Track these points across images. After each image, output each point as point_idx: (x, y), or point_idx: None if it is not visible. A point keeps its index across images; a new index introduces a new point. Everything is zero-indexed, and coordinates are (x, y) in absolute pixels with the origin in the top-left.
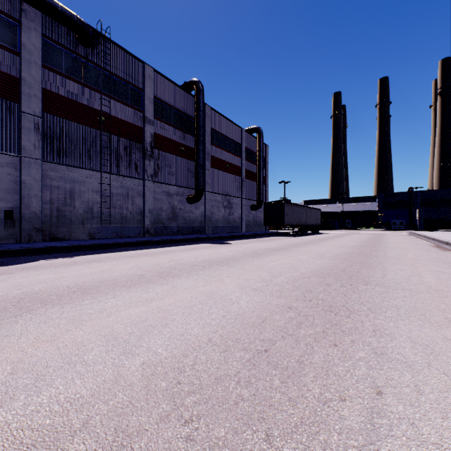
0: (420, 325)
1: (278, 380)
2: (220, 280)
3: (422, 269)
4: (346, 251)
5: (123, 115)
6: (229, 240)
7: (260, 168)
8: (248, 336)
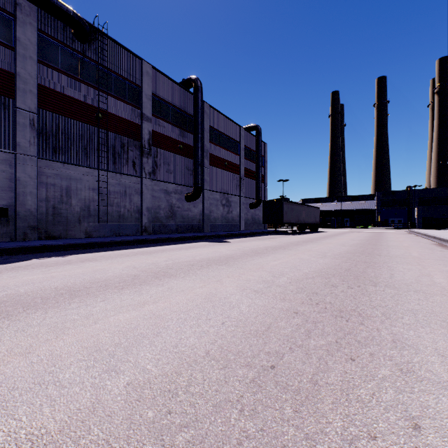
0: (444, 334)
1: (290, 409)
2: (219, 281)
3: (430, 269)
4: (348, 249)
5: (121, 112)
6: (228, 239)
7: (259, 166)
8: (251, 348)
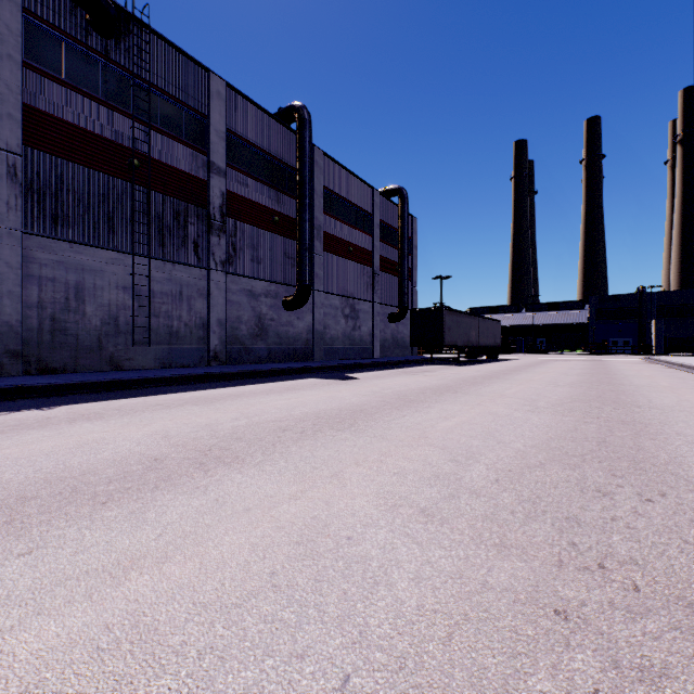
0: None
1: None
2: (337, 477)
3: None
4: (570, 393)
5: (173, 158)
6: (353, 372)
7: (403, 254)
8: None
